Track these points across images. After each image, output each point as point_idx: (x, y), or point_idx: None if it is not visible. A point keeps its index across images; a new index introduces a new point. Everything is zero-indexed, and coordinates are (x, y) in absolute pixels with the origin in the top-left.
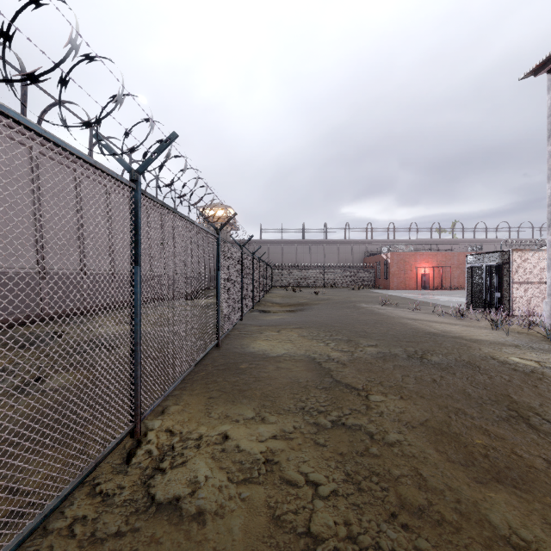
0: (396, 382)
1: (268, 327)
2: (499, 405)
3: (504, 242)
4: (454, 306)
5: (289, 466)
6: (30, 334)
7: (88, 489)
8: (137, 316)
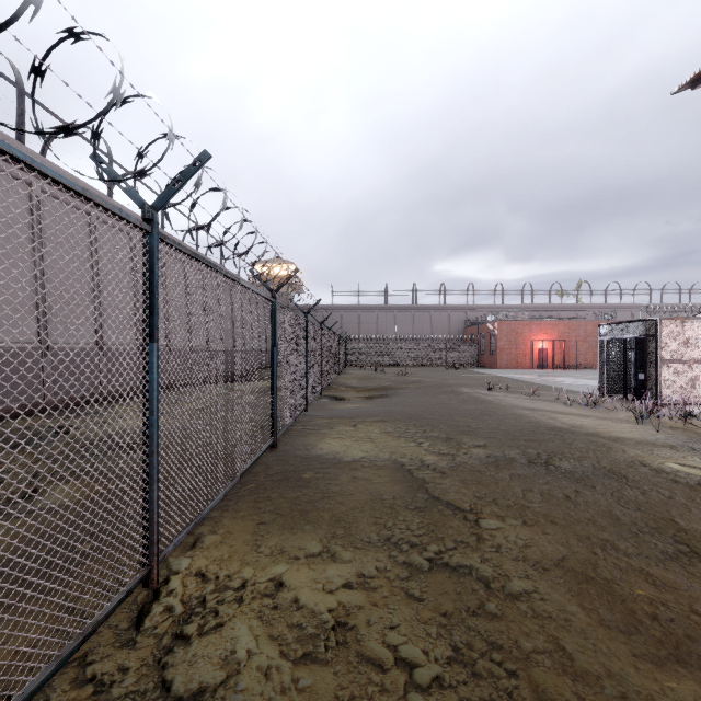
0: (515, 500)
1: (340, 420)
2: (662, 534)
3: (643, 308)
4: (582, 392)
5: (371, 634)
6: (27, 429)
7: (74, 671)
8: (152, 414)
